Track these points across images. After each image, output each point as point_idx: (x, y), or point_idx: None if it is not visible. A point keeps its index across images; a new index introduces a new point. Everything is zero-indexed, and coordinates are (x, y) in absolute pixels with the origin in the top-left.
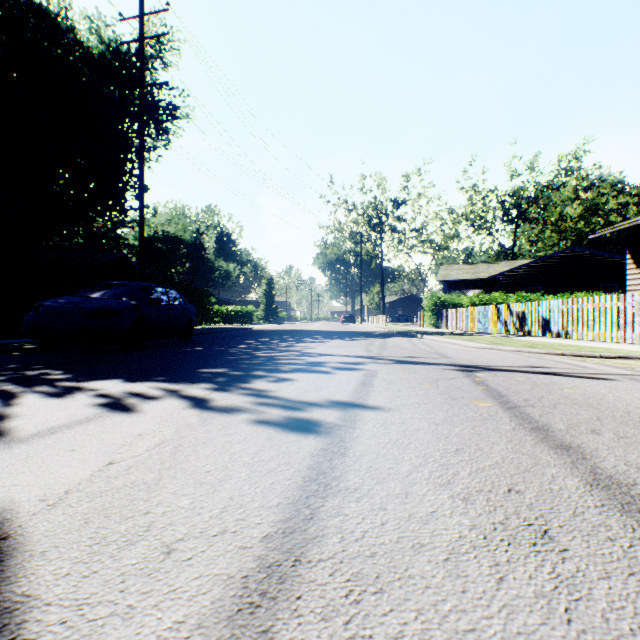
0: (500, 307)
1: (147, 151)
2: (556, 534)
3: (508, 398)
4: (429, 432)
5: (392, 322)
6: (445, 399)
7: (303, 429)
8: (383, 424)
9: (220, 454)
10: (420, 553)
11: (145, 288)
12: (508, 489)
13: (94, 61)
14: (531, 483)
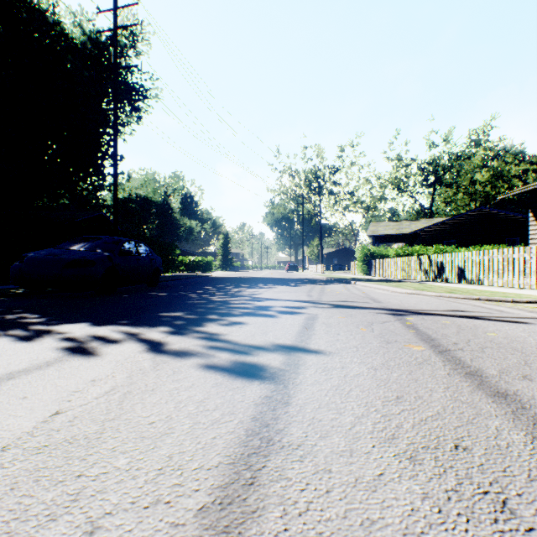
0: (421, 258)
1: (122, 126)
2: (517, 506)
3: (438, 342)
4: (369, 378)
5: (329, 270)
6: (380, 343)
7: (249, 374)
8: (324, 369)
9: (166, 402)
10: (371, 534)
11: (117, 241)
12: (455, 445)
13: (77, 50)
14: (477, 438)
